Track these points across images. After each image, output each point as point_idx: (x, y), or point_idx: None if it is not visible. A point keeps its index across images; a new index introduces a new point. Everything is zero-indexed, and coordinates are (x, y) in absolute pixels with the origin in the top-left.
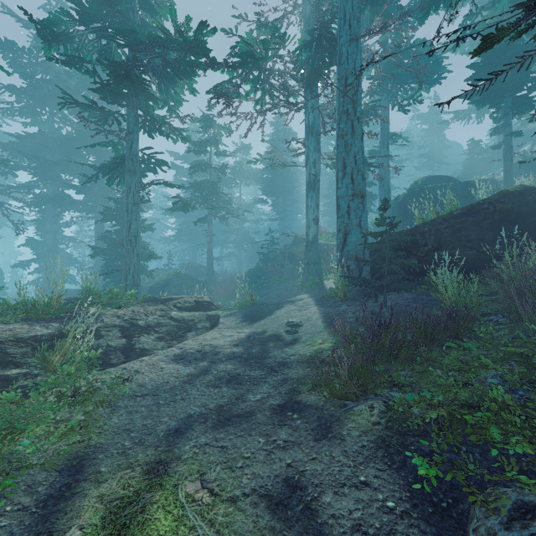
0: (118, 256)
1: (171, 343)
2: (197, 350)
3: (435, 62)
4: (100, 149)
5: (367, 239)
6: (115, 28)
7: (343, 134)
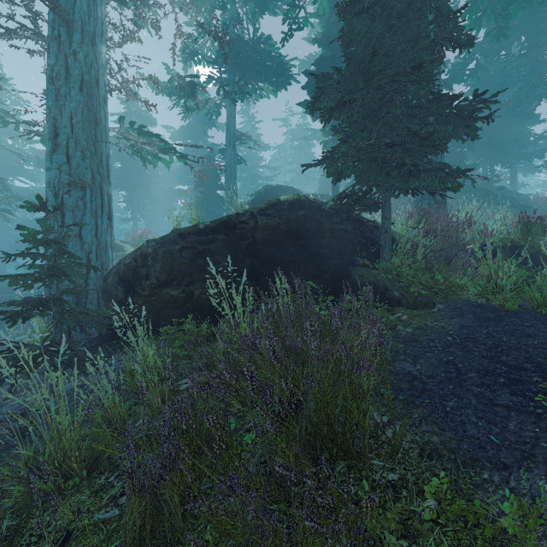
0: None
1: None
2: None
3: (279, 64)
4: None
5: (91, 261)
6: None
7: (54, 76)
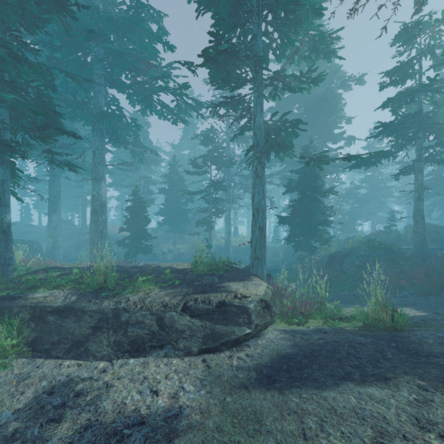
0: (298, 223)
1: (118, 356)
2: (83, 390)
3: None
4: (315, 127)
5: None
6: (216, 19)
7: None
